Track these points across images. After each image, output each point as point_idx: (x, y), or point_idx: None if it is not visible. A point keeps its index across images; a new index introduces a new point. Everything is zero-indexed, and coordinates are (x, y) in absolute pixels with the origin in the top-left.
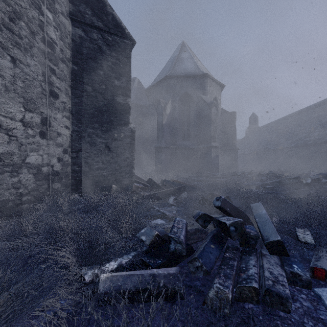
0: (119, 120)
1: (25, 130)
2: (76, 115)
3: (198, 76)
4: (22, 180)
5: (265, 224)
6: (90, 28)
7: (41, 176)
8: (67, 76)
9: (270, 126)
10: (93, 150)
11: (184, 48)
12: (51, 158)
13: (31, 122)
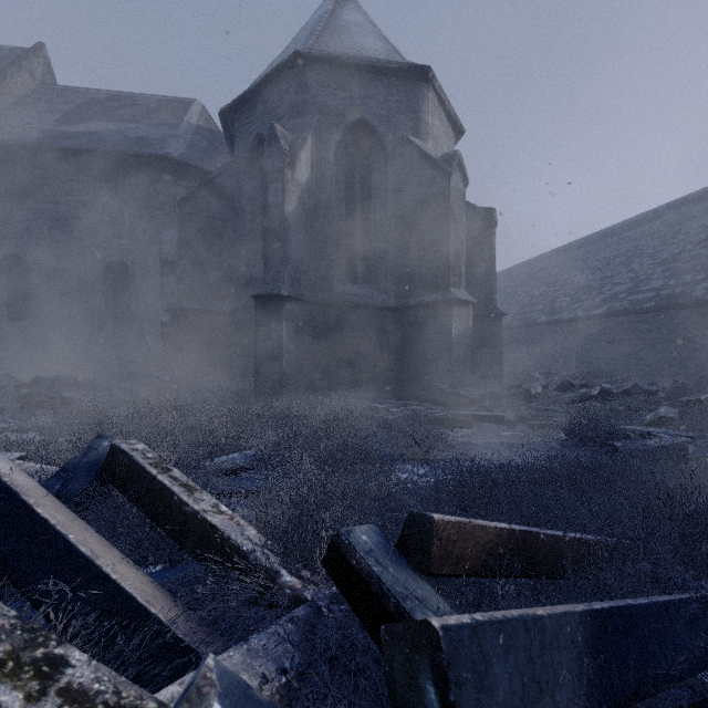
0: None
1: None
2: None
3: (401, 74)
4: None
5: None
6: None
7: None
8: None
9: (517, 273)
10: None
11: (349, 0)
12: None
13: None
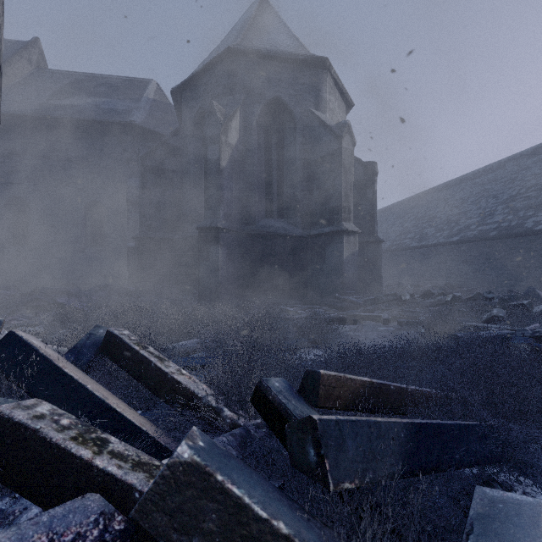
0: None
1: None
2: None
3: (306, 63)
4: None
5: None
6: None
7: None
8: None
9: (395, 209)
10: None
11: (267, 7)
12: None
13: None
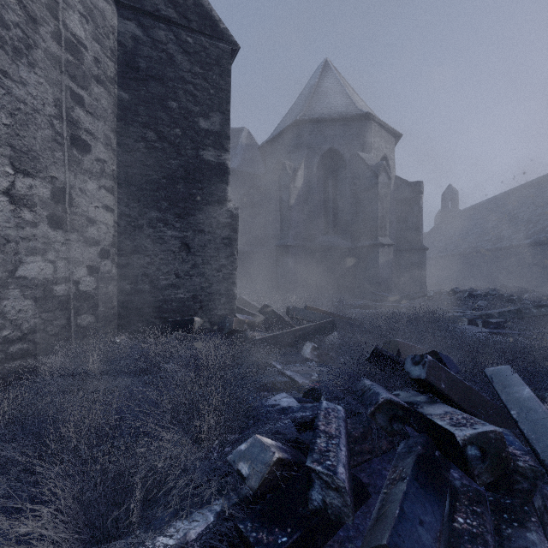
0: (207, 194)
1: (16, 212)
2: (126, 186)
3: (353, 119)
4: (9, 312)
5: (543, 428)
6: (153, 21)
7: (52, 302)
8: (108, 112)
9: (481, 209)
10: (159, 251)
11: (328, 71)
12: (75, 266)
13: (30, 196)
